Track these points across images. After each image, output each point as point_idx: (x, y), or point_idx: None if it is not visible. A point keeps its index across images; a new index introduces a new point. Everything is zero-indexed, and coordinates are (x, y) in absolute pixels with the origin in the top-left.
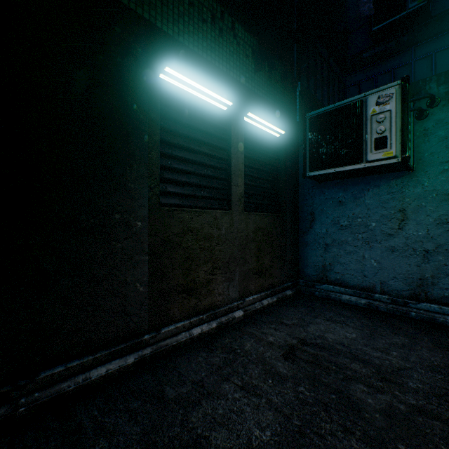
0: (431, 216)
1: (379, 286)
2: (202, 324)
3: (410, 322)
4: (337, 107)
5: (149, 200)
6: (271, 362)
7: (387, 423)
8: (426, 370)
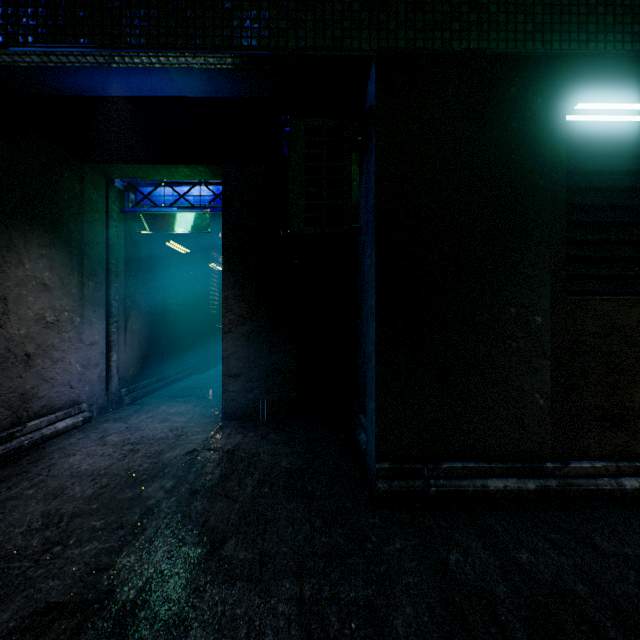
0: None
1: None
2: (639, 476)
3: None
4: None
5: (550, 289)
6: None
7: None
8: None
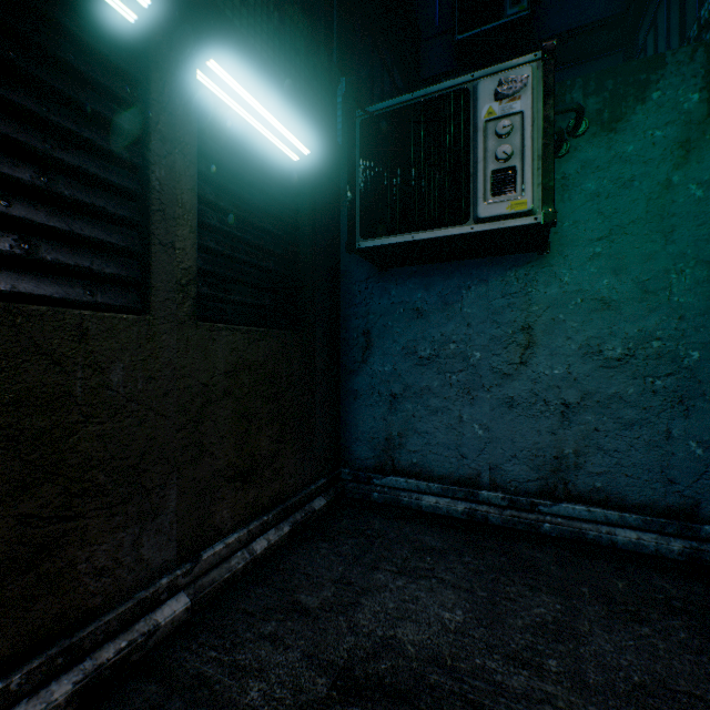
0: (574, 339)
1: (488, 475)
2: None
3: (545, 545)
4: (417, 101)
5: None
6: None
7: None
8: None
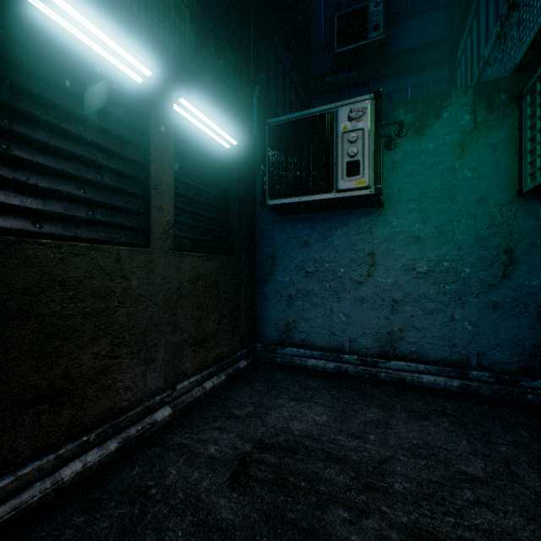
0: (399, 261)
1: (349, 345)
2: (87, 451)
3: (381, 385)
4: (303, 117)
5: None
6: (208, 501)
7: None
8: (409, 456)
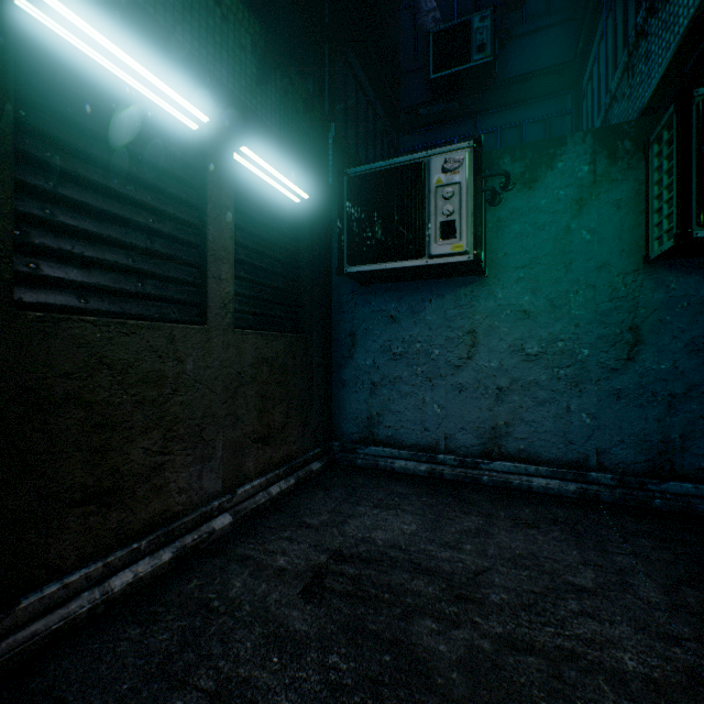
0: (505, 340)
1: (445, 443)
2: (138, 561)
3: (483, 491)
4: (389, 167)
5: None
6: (279, 613)
7: (470, 686)
8: (509, 567)
